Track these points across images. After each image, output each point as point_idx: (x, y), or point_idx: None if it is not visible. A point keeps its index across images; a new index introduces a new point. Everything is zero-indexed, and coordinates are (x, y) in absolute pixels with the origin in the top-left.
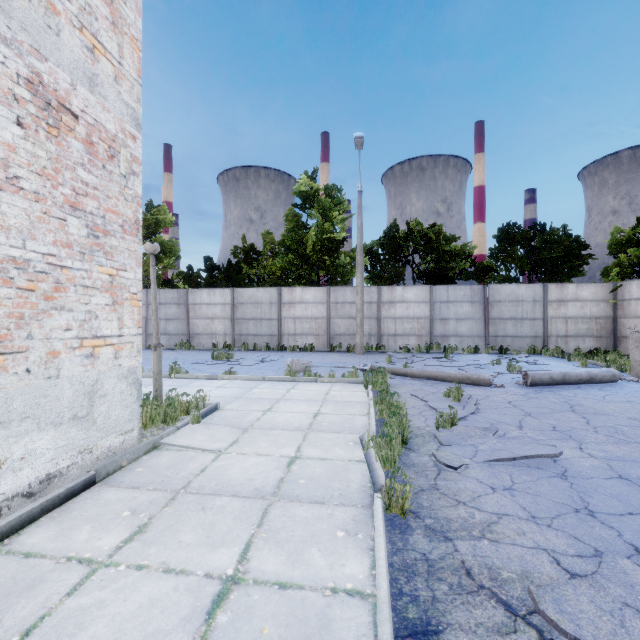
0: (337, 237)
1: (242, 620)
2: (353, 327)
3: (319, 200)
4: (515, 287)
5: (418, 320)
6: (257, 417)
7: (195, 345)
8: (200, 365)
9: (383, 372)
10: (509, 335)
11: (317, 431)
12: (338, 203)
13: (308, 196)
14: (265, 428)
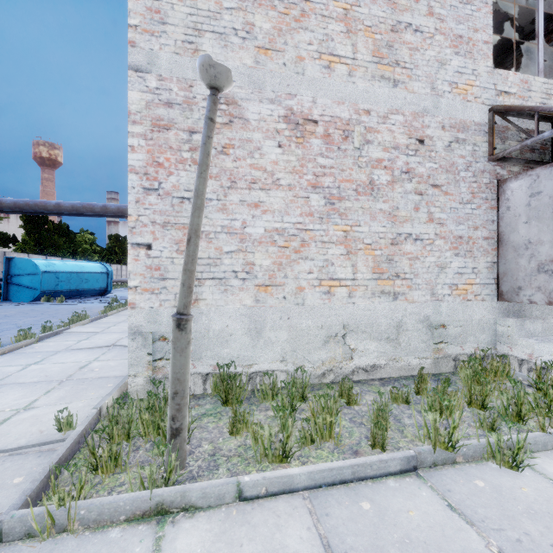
0: None
1: (31, 360)
2: None
3: None
4: None
5: None
6: None
7: None
8: None
9: None
10: None
11: None
12: None
13: None
14: None
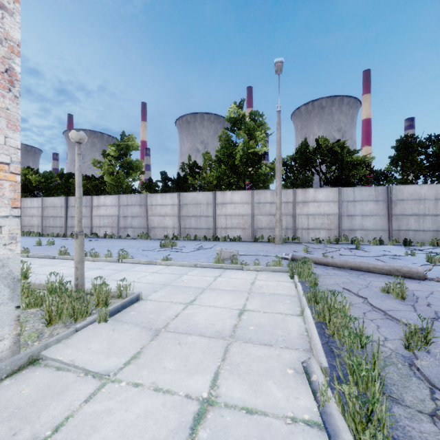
0: (259, 151)
1: None
2: (272, 222)
3: (245, 123)
4: (417, 187)
5: (328, 216)
6: (176, 312)
7: (152, 236)
8: (149, 251)
9: (308, 262)
10: (411, 229)
11: (242, 341)
12: (260, 125)
13: (236, 120)
14: (180, 331)
